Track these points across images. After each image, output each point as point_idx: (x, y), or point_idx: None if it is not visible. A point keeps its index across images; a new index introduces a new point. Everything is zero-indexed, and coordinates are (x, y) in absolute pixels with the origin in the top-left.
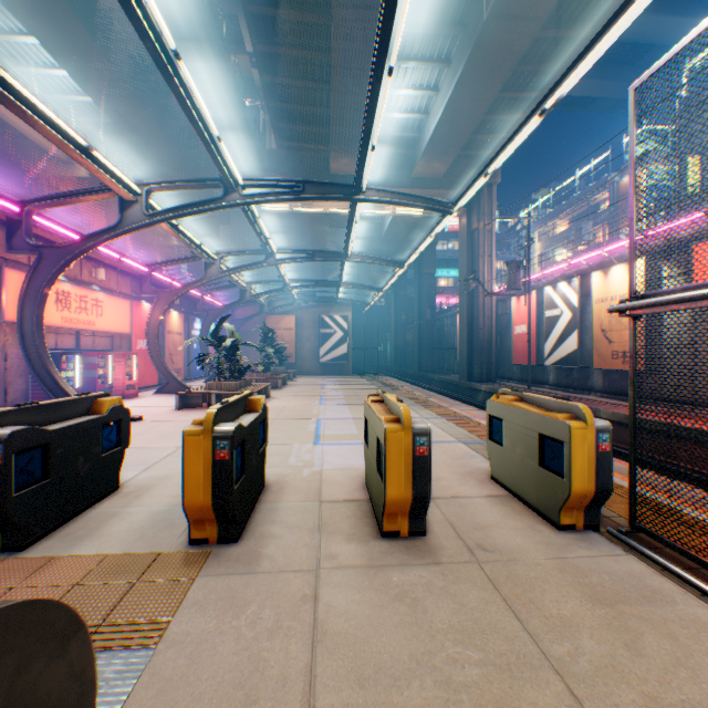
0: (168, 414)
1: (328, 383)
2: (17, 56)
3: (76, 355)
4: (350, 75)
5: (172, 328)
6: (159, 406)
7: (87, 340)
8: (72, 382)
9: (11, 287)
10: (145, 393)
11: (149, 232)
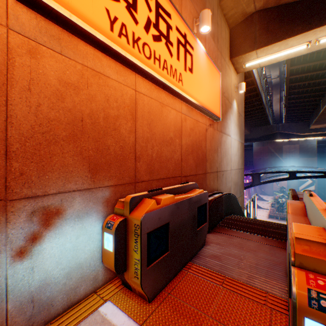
0: (267, 220)
1: None
2: None
3: None
4: (324, 117)
5: None
6: (260, 215)
7: None
8: None
9: None
10: None
11: None
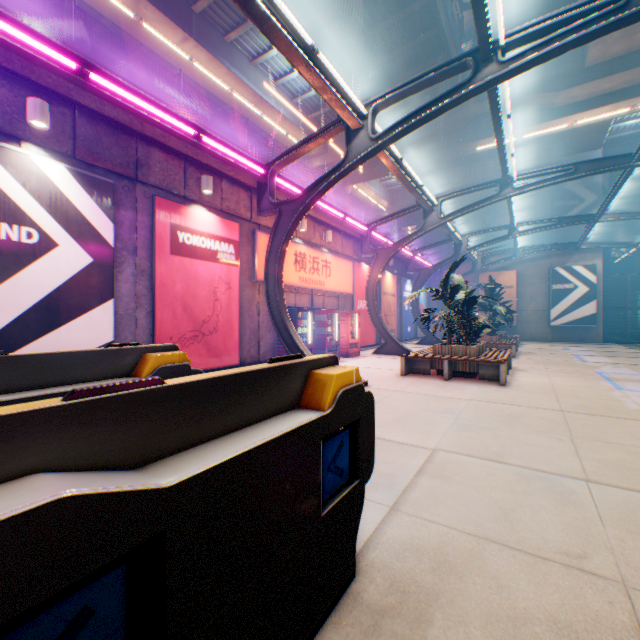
0: (392, 380)
1: (578, 353)
2: (273, 73)
3: (308, 312)
4: None
5: (385, 289)
6: (380, 368)
7: (317, 299)
8: (305, 338)
9: (261, 249)
10: (363, 352)
11: (363, 211)
